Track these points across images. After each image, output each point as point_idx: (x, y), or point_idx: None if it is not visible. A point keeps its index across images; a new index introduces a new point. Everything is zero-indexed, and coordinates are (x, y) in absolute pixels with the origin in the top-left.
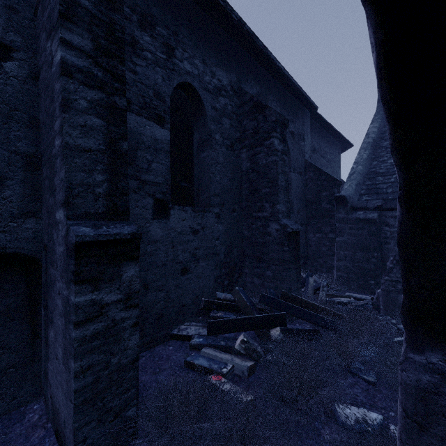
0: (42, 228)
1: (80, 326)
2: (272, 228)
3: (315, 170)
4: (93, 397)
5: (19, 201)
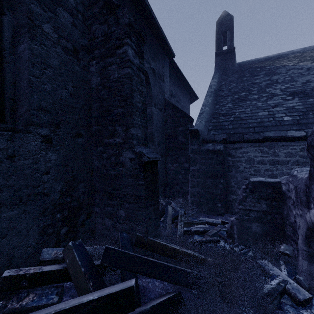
0: None
1: None
2: (125, 158)
3: (173, 108)
4: None
5: None
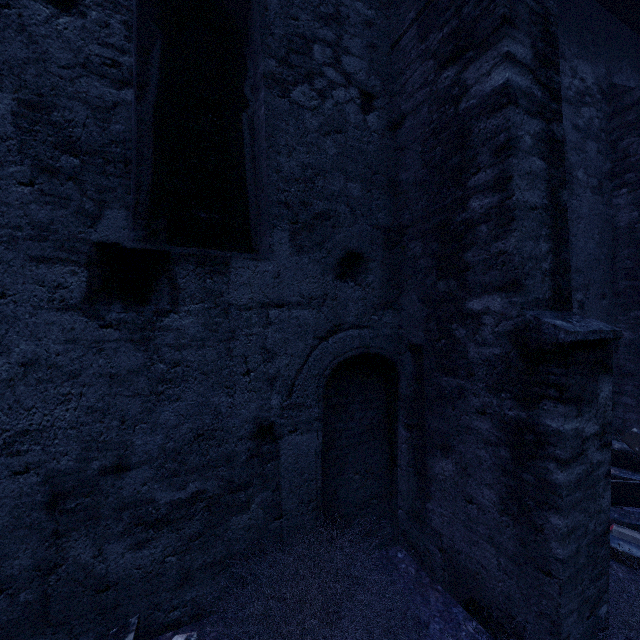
0: (402, 322)
1: (566, 466)
2: None
3: None
4: (574, 575)
5: (379, 288)
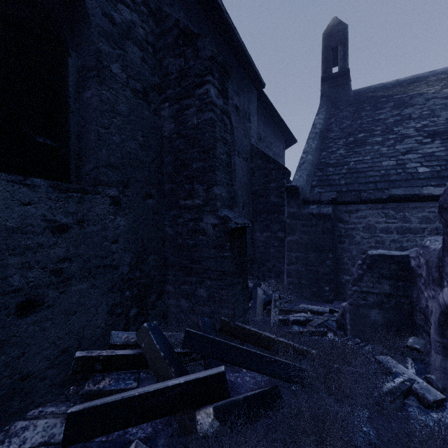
0: None
1: None
2: (206, 223)
3: (262, 157)
4: None
5: None
